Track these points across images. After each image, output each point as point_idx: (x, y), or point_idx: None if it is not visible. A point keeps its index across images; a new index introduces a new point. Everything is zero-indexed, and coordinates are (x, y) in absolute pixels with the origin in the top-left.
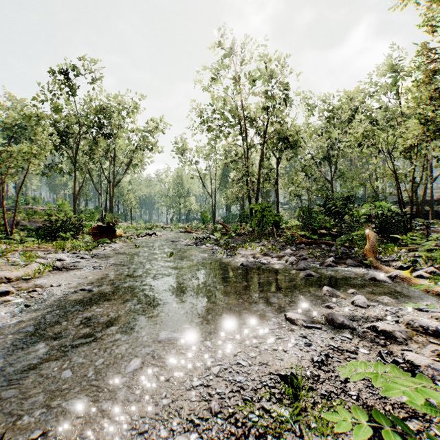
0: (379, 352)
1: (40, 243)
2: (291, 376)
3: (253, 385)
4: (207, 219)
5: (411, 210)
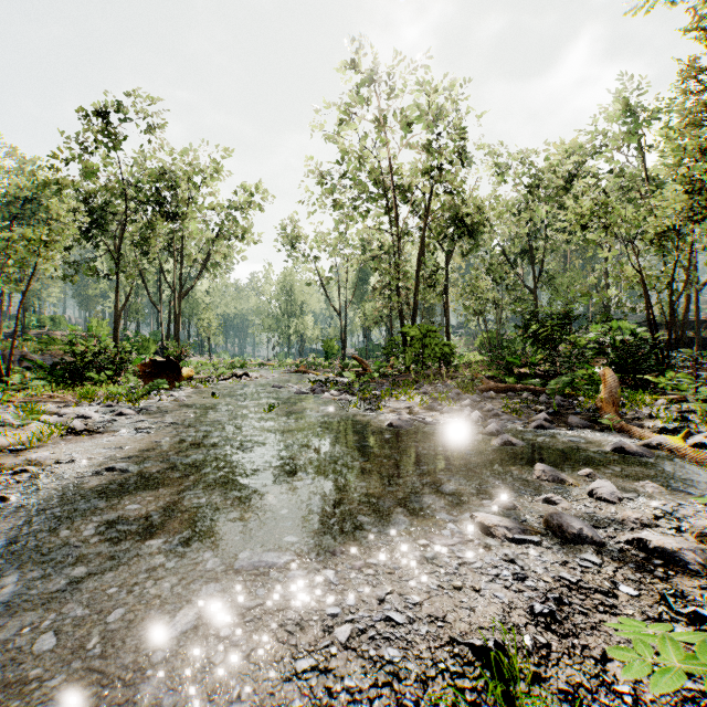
0: (662, 595)
1: (56, 389)
2: (495, 651)
3: (418, 669)
4: (332, 352)
5: (669, 336)
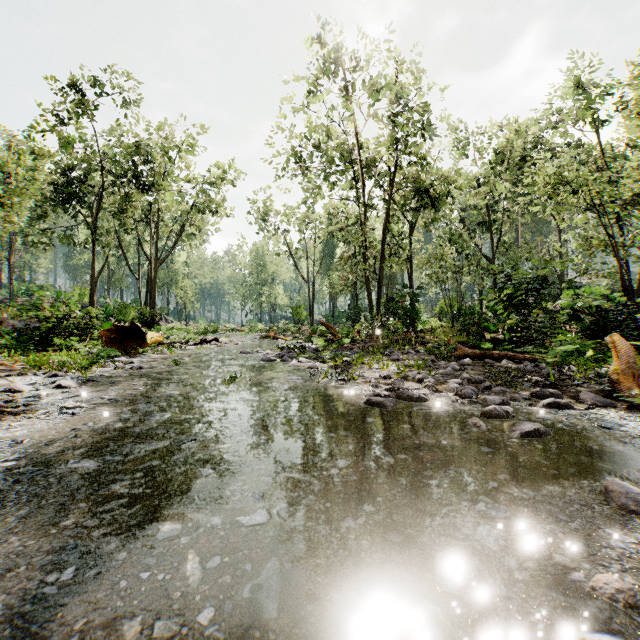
0: None
1: (13, 355)
2: None
3: None
4: (301, 318)
5: None
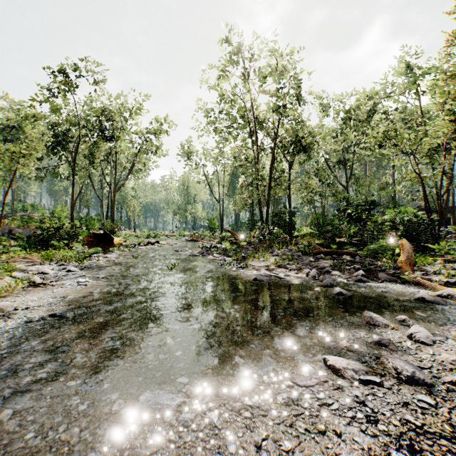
0: None
1: (29, 252)
2: None
3: None
4: (214, 227)
5: (439, 217)
